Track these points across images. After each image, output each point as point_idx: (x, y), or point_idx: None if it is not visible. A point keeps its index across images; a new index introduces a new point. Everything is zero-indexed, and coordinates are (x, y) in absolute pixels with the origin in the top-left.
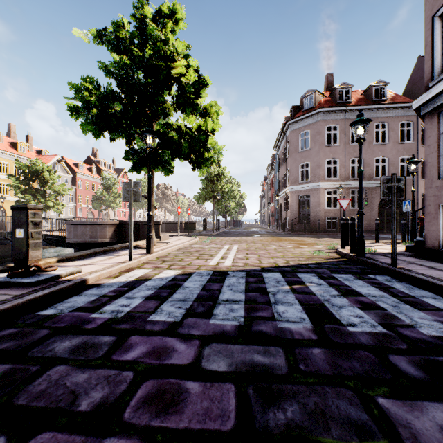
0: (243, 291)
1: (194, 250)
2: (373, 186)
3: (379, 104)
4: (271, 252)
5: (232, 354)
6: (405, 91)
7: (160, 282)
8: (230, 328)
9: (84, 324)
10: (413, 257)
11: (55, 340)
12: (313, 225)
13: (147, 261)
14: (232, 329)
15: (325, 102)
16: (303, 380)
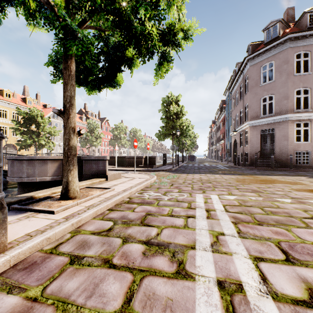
0: None
1: (139, 216)
2: None
3: None
4: None
5: None
6: None
7: None
8: None
9: None
10: None
11: None
12: (278, 161)
13: None
14: None
15: (291, 30)
16: None
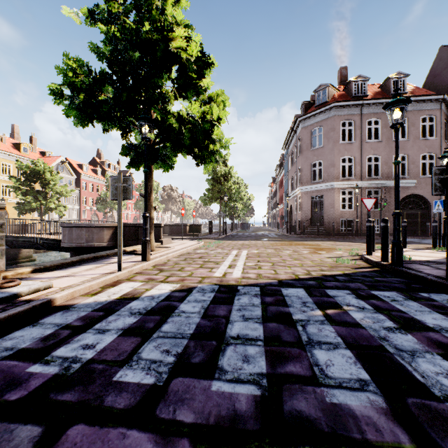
0: (260, 319)
1: (197, 257)
2: (392, 186)
3: None
4: (286, 259)
5: None
6: (425, 84)
7: (150, 302)
8: (245, 404)
9: (8, 389)
10: None
11: None
12: (326, 228)
13: (141, 270)
14: (250, 407)
15: (339, 96)
16: None
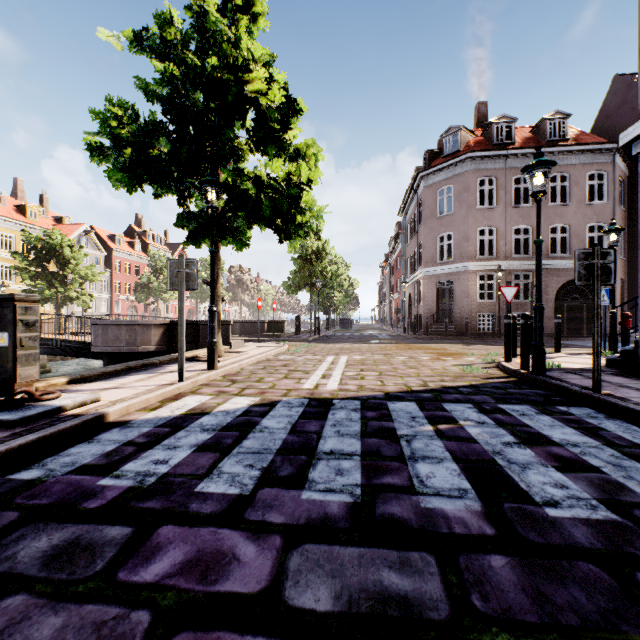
0: (358, 434)
1: (280, 364)
2: (547, 268)
3: (557, 145)
4: (398, 367)
5: (341, 568)
6: (594, 127)
7: (224, 417)
8: (337, 509)
9: (84, 499)
10: (621, 375)
11: (24, 535)
12: (458, 326)
13: (207, 381)
14: (342, 511)
15: (476, 143)
16: (483, 636)
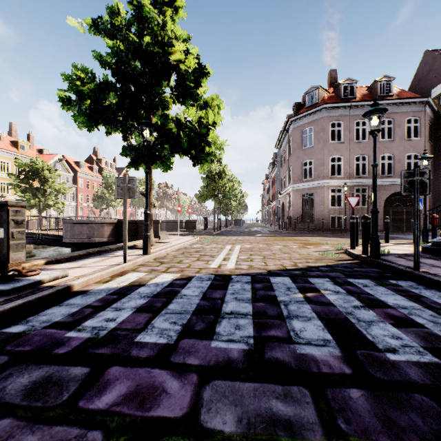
0: (250, 300)
1: (194, 251)
2: (378, 184)
3: (385, 99)
4: (276, 252)
5: (241, 398)
6: (410, 86)
7: (155, 288)
8: (236, 354)
9: (55, 347)
10: (432, 258)
11: (11, 373)
12: (316, 224)
13: (143, 263)
14: (240, 355)
15: (329, 98)
16: None
